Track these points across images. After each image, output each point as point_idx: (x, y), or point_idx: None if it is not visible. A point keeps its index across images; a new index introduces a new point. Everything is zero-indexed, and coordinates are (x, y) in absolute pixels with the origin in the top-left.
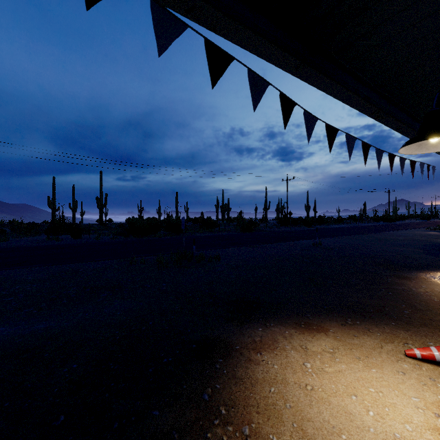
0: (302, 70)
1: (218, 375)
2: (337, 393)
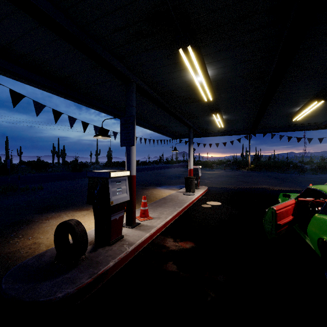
0: (68, 98)
1: (21, 229)
2: None
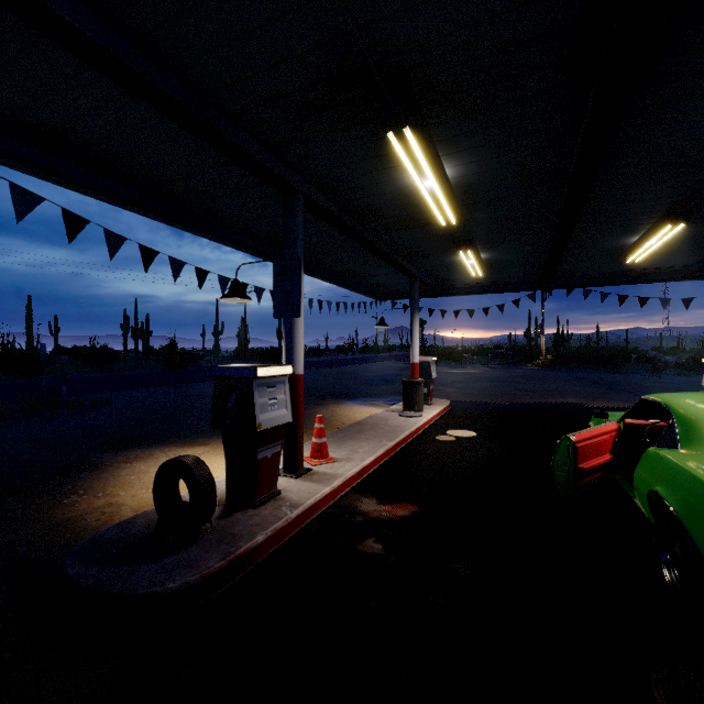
0: (169, 222)
1: (81, 479)
2: None
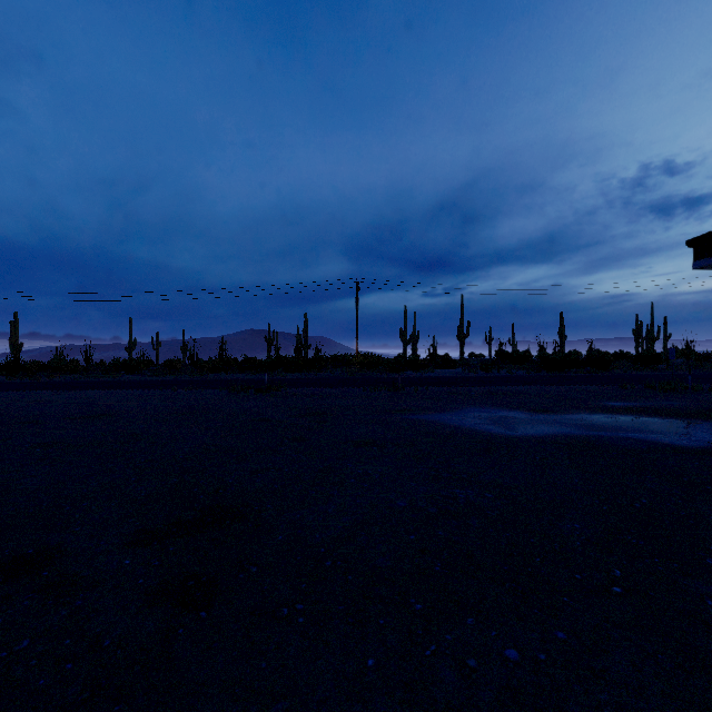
0: None
1: None
2: None
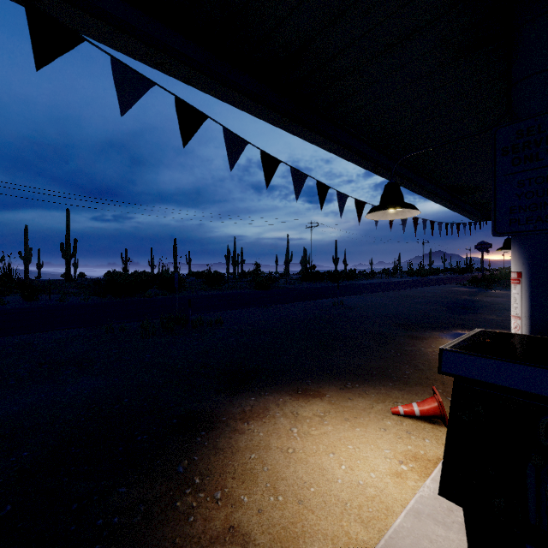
0: (289, 125)
1: (198, 447)
2: (316, 453)
